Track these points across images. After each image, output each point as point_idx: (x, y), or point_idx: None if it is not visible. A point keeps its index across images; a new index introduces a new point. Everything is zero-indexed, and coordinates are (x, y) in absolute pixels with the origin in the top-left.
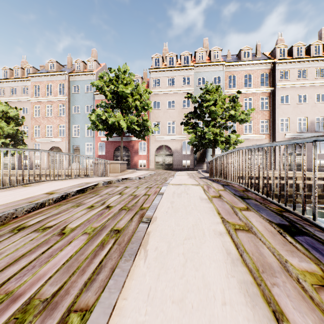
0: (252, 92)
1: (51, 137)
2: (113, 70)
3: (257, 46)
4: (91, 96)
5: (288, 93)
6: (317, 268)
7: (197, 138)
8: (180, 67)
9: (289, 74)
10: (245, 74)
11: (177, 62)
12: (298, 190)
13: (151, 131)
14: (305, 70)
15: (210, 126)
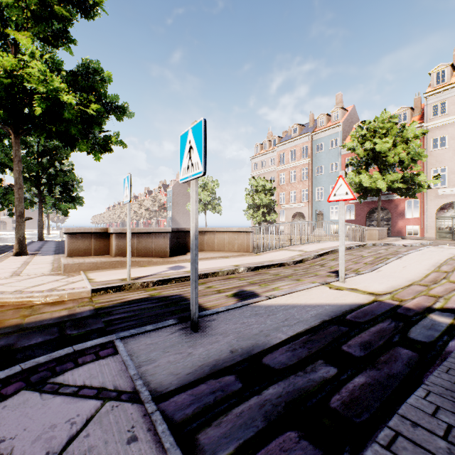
0: None
1: (294, 203)
2: (367, 122)
3: None
4: (336, 152)
5: None
6: None
7: None
8: None
9: None
10: None
11: None
12: None
13: (426, 186)
14: None
15: None
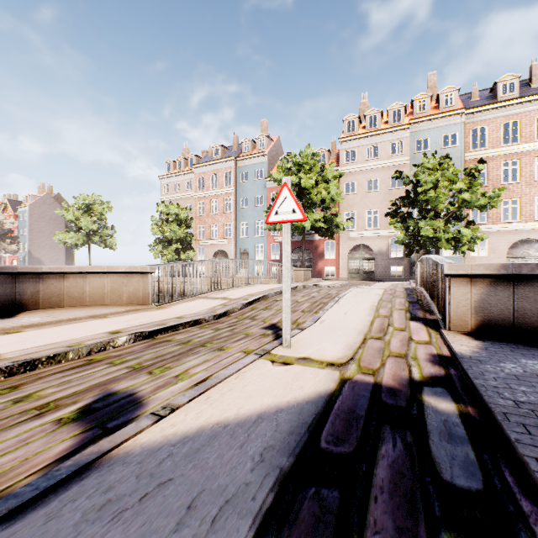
0: (518, 152)
1: (216, 239)
2: (293, 154)
3: (533, 69)
4: (262, 184)
5: None
6: (404, 308)
7: (409, 235)
8: (387, 129)
9: None
10: (505, 121)
11: (382, 119)
12: None
13: (342, 228)
14: None
15: (427, 219)
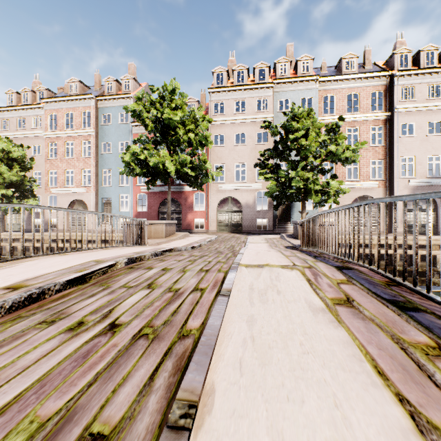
0: (358, 120)
1: (73, 187)
2: (156, 88)
3: (366, 53)
4: (127, 129)
5: (413, 120)
6: None
7: (279, 186)
8: (254, 85)
9: (415, 92)
10: (349, 93)
11: (249, 78)
12: (435, 265)
13: (211, 177)
14: (437, 87)
15: (299, 169)
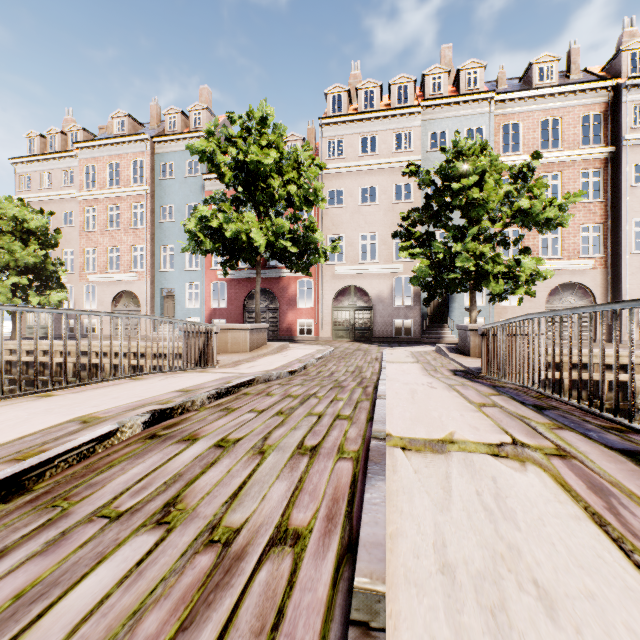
0: (560, 161)
1: (118, 273)
2: (237, 117)
3: (572, 54)
4: (197, 185)
5: None
6: None
7: (434, 268)
8: (390, 110)
9: None
10: (544, 118)
11: (381, 101)
12: None
13: (324, 255)
14: None
15: (468, 239)
